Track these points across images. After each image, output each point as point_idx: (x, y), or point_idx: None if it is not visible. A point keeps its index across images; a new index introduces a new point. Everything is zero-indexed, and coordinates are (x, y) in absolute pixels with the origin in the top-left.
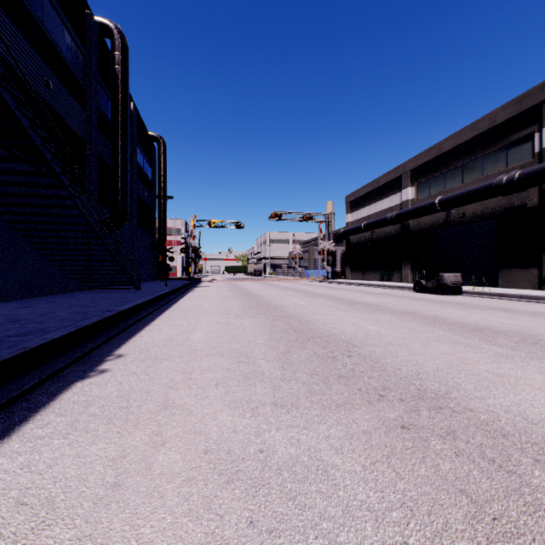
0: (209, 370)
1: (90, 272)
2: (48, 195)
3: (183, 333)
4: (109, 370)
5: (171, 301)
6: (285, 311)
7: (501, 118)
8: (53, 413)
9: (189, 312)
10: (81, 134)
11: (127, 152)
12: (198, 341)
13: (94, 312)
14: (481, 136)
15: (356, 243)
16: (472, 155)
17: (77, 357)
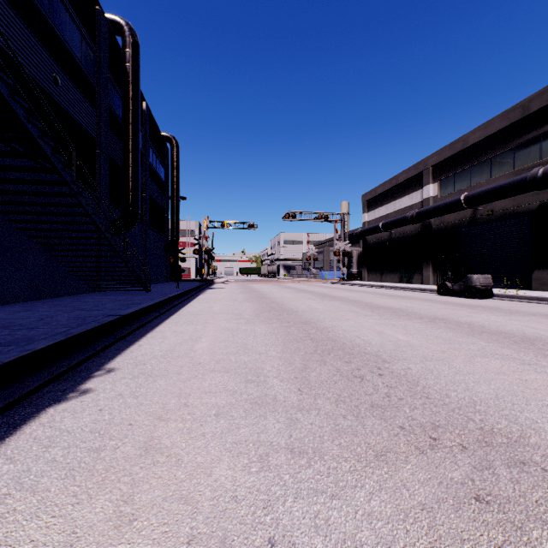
0: (211, 392)
1: (100, 273)
2: (50, 193)
3: (187, 341)
4: (92, 391)
5: (180, 304)
6: (300, 316)
7: (535, 106)
8: (2, 457)
9: (197, 316)
10: (91, 133)
11: (138, 151)
12: (203, 351)
13: (94, 317)
14: (512, 127)
15: (373, 243)
16: (501, 147)
17: (59, 372)
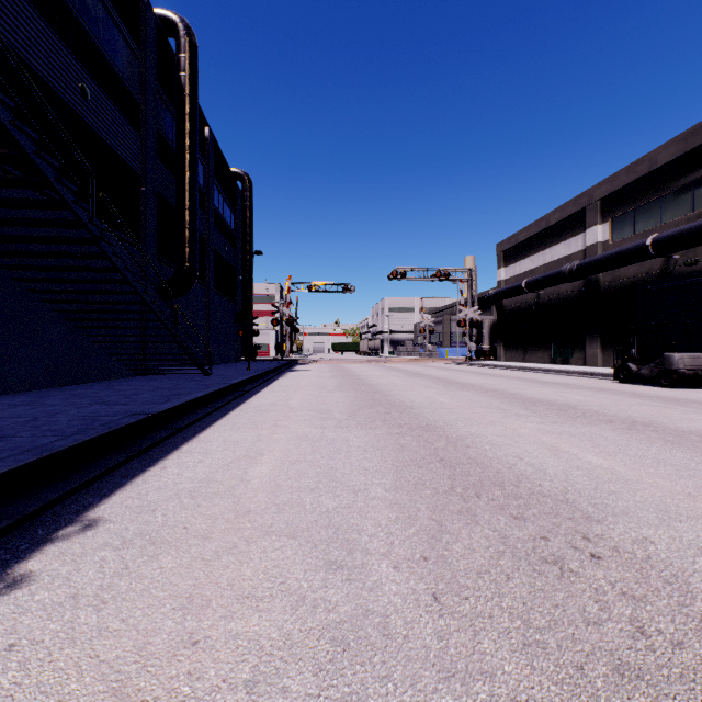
0: (253, 596)
1: (146, 350)
2: (62, 238)
3: (239, 461)
4: (29, 581)
5: (247, 394)
6: (418, 415)
7: None
8: None
9: (266, 413)
10: (133, 165)
11: (196, 189)
12: (259, 484)
13: (110, 417)
14: None
15: (512, 309)
16: None
17: None
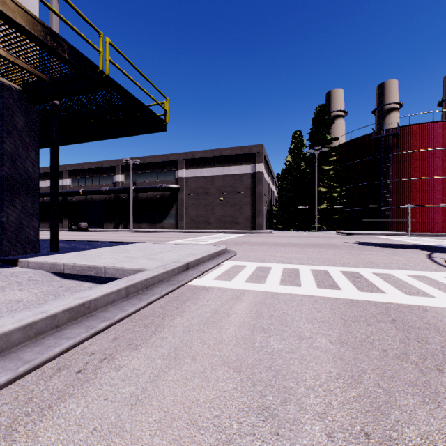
0: None
1: None
2: None
3: None
4: None
5: None
6: None
7: (105, 165)
8: None
9: None
10: None
11: None
12: None
13: None
14: (99, 168)
15: None
16: (96, 174)
17: None
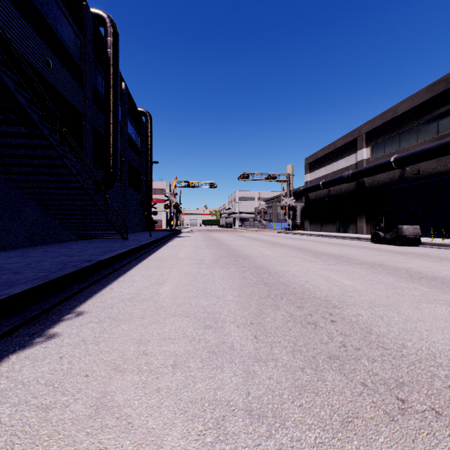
0: (170, 338)
1: (86, 224)
2: (40, 155)
3: (153, 285)
4: (58, 335)
5: (151, 250)
6: (254, 261)
7: None
8: None
9: (164, 261)
10: (78, 108)
11: (117, 123)
12: (166, 295)
13: (74, 262)
14: (437, 98)
15: (314, 199)
16: (427, 116)
17: (32, 315)
